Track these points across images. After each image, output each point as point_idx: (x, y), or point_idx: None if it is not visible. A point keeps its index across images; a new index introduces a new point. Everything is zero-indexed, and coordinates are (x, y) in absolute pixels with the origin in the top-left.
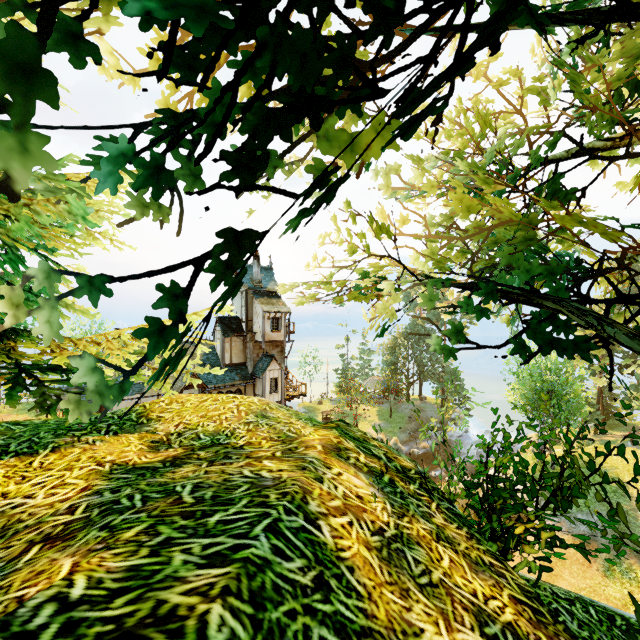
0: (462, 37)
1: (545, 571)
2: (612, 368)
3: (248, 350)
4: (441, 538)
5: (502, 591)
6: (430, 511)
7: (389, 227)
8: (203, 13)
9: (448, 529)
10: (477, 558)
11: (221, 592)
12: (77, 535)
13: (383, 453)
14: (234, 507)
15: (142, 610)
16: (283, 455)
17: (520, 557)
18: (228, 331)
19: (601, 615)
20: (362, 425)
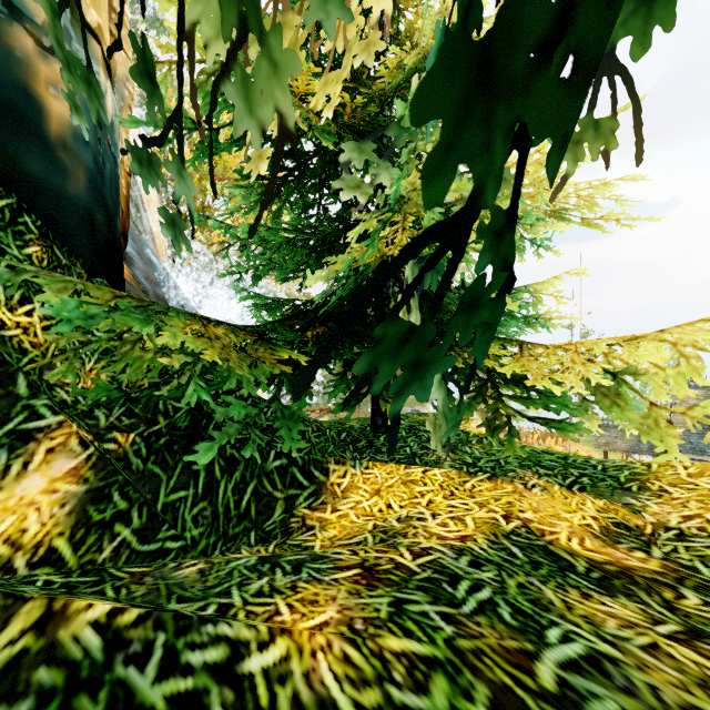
0: None
1: None
2: None
3: None
4: None
5: None
6: None
7: None
8: None
9: None
10: None
11: None
12: (378, 588)
13: None
14: None
15: None
16: None
17: None
18: None
19: None
20: None
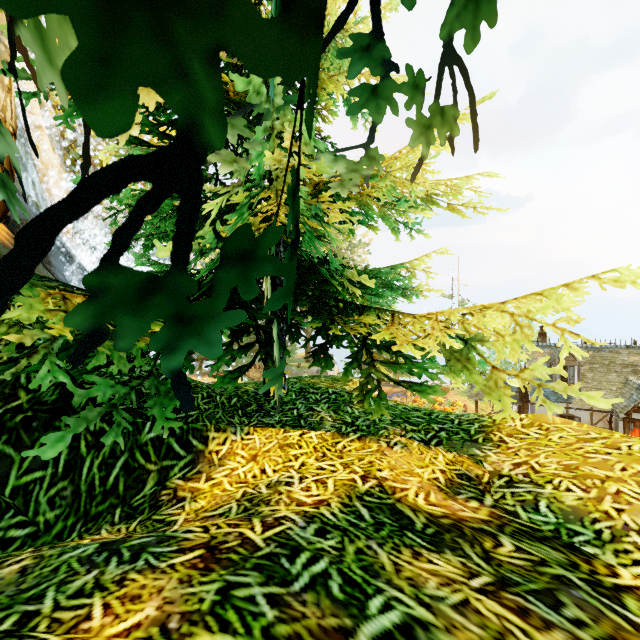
0: None
1: None
2: None
3: None
4: None
5: None
6: None
7: None
8: None
9: None
10: None
11: None
12: (213, 571)
13: None
14: None
15: None
16: None
17: None
18: None
19: None
20: None
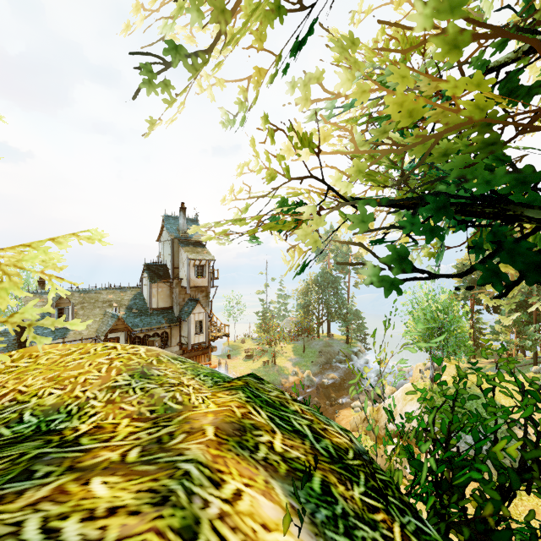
0: None
1: None
2: None
3: (174, 295)
4: None
5: None
6: None
7: (311, 138)
8: None
9: None
10: None
11: None
12: None
13: (307, 424)
14: None
15: None
16: (140, 458)
17: None
18: (155, 277)
19: None
20: (279, 360)
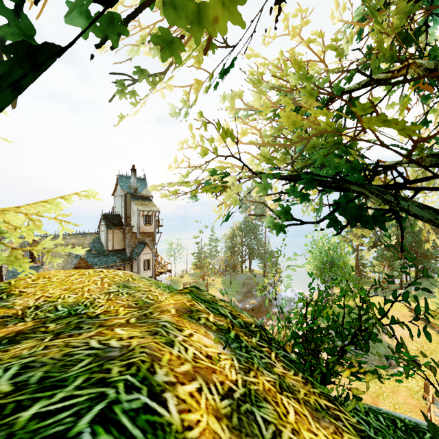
0: None
1: (357, 398)
2: (402, 235)
3: (127, 239)
4: (284, 388)
5: (343, 437)
6: (271, 361)
7: (232, 133)
8: None
9: (288, 377)
10: (315, 403)
11: None
12: None
13: (229, 312)
14: (63, 390)
15: None
16: (137, 321)
17: None
18: (111, 225)
19: (387, 421)
20: (211, 291)
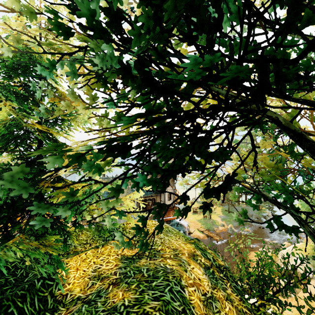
0: (232, 138)
1: None
2: (306, 241)
3: None
4: (228, 299)
5: None
6: (226, 287)
7: None
8: (156, 182)
9: (232, 295)
10: (240, 309)
11: (158, 309)
12: (120, 284)
13: (212, 257)
14: (159, 280)
15: (141, 311)
16: (173, 257)
17: (272, 307)
18: None
19: None
20: (213, 216)
